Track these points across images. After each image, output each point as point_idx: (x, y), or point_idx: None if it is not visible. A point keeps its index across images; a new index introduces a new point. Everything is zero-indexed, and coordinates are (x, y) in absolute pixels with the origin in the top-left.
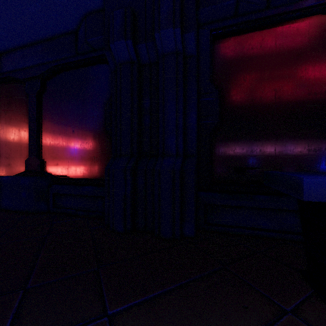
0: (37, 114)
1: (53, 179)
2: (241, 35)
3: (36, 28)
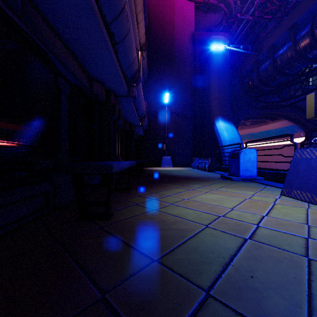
0: None
1: None
2: None
3: None
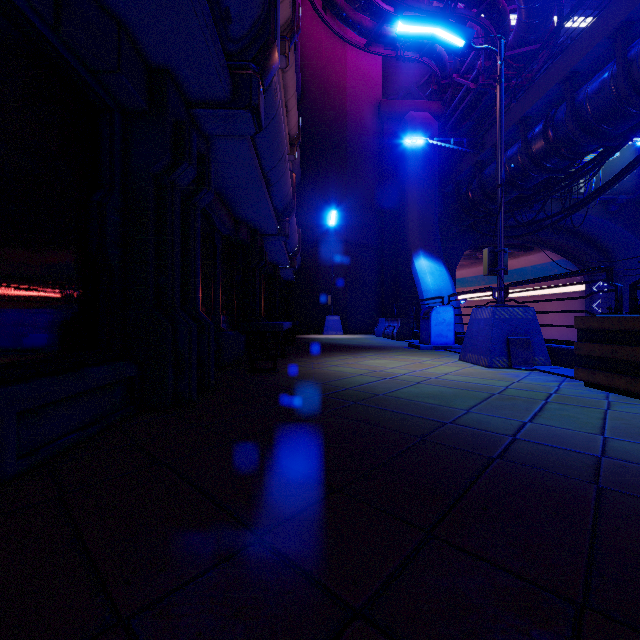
0: None
1: None
2: None
3: None
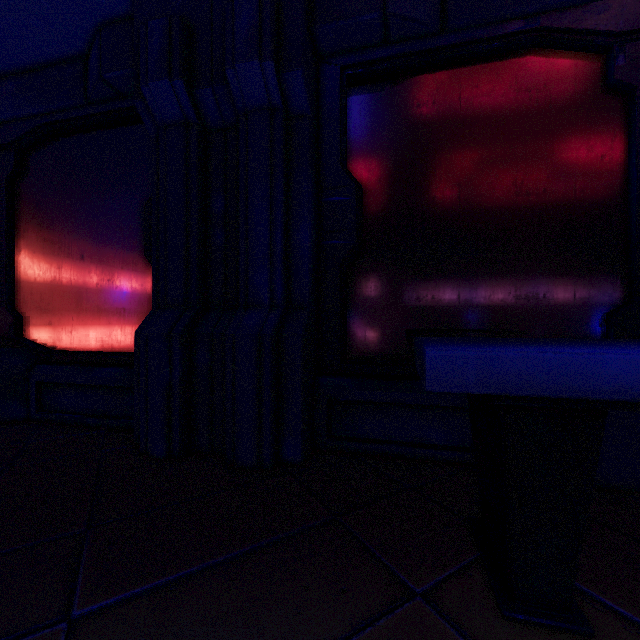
0: (8, 221)
1: (39, 353)
2: (399, 80)
3: (1, 46)
